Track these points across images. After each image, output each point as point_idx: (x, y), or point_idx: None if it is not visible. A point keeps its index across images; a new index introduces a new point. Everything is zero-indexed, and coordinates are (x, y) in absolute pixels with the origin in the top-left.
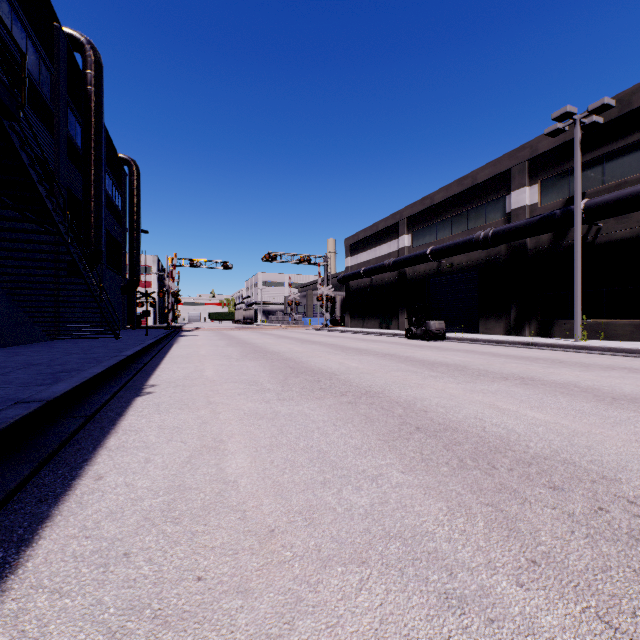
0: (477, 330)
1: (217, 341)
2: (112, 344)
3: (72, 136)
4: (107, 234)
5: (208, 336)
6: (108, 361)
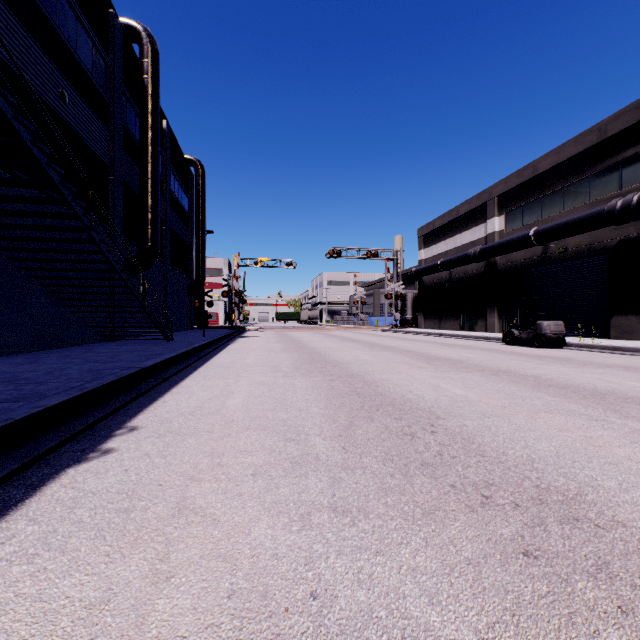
0: (607, 334)
1: (273, 344)
2: (154, 348)
3: (131, 131)
4: (172, 234)
5: (267, 337)
6: (103, 378)
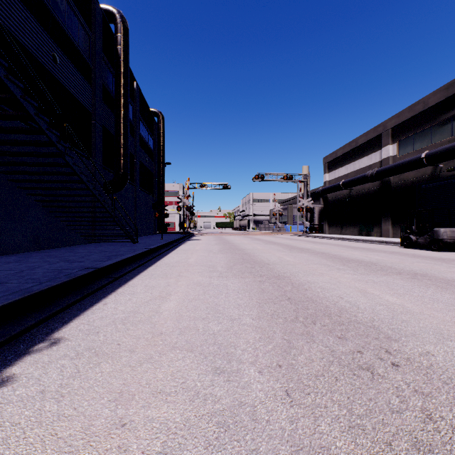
0: None
1: (213, 246)
2: (120, 249)
3: (109, 88)
4: (140, 165)
5: (209, 240)
6: (56, 279)
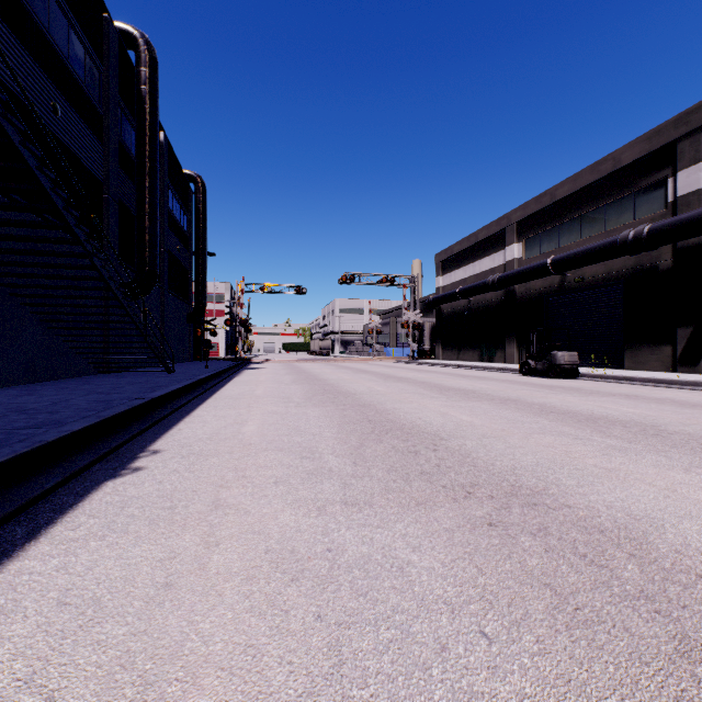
0: (621, 364)
1: (283, 376)
2: (156, 379)
3: (126, 145)
4: (170, 257)
5: (276, 369)
6: (116, 407)
